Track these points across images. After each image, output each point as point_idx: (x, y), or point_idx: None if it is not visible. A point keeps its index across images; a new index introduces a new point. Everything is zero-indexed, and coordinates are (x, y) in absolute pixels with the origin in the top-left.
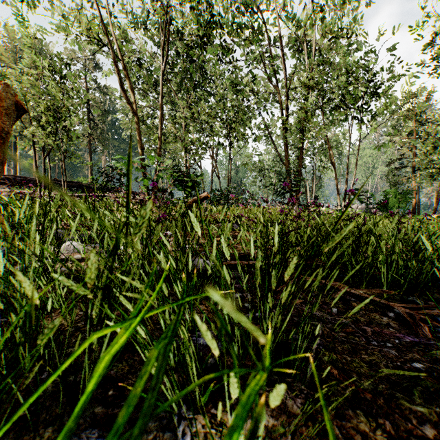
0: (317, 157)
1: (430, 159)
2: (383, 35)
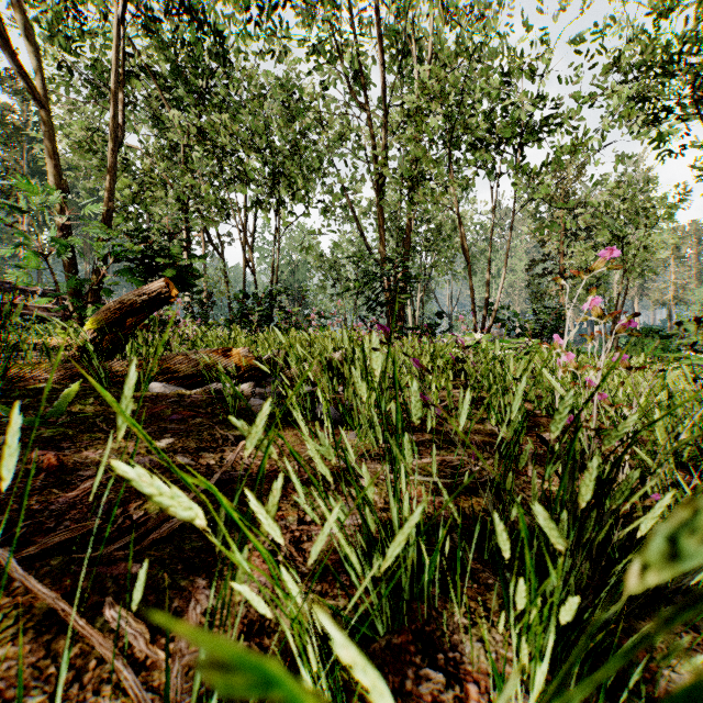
0: (433, 244)
1: (585, 262)
2: (565, 9)
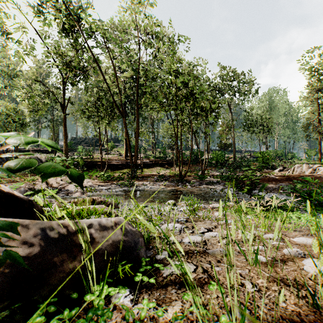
0: None
1: None
2: None
